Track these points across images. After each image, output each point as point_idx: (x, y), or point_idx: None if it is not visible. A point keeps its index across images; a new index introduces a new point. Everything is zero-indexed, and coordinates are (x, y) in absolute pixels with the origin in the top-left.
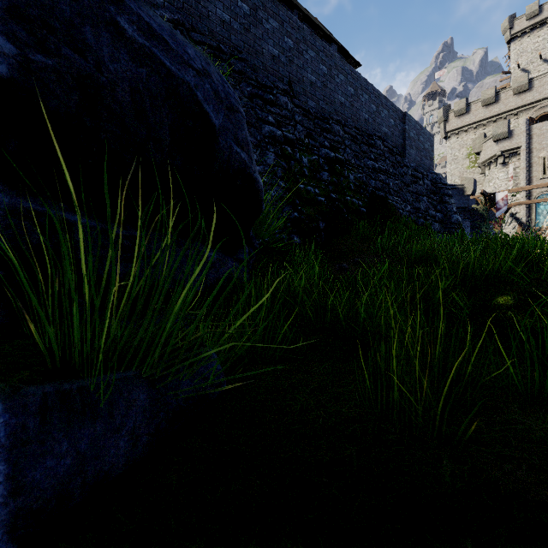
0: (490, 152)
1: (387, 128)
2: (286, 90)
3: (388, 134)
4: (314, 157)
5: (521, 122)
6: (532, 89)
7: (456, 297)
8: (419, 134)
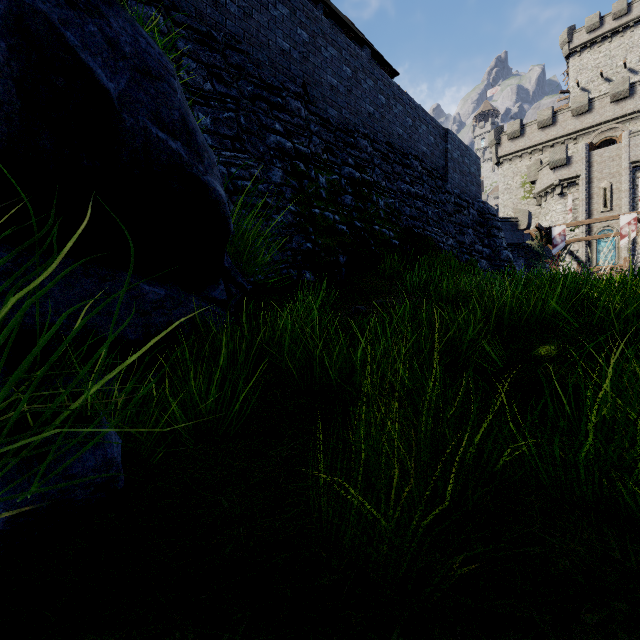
0: (546, 181)
1: (426, 146)
2: (299, 93)
3: (427, 154)
4: (334, 177)
5: (580, 147)
6: (592, 111)
7: (487, 347)
8: (464, 155)
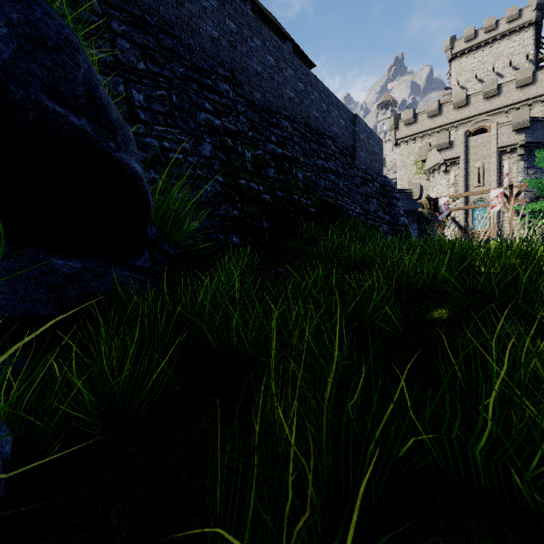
0: (434, 160)
1: (338, 128)
2: (227, 77)
3: (339, 135)
4: (259, 152)
5: (460, 134)
6: (469, 105)
7: (388, 312)
8: (370, 137)
